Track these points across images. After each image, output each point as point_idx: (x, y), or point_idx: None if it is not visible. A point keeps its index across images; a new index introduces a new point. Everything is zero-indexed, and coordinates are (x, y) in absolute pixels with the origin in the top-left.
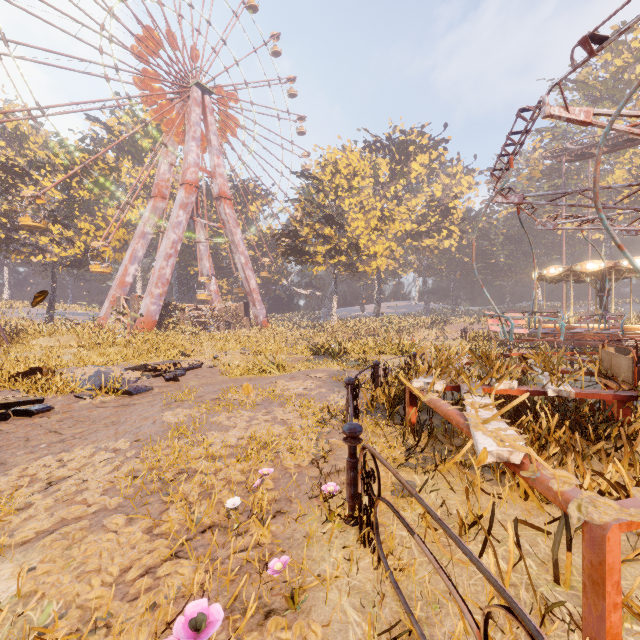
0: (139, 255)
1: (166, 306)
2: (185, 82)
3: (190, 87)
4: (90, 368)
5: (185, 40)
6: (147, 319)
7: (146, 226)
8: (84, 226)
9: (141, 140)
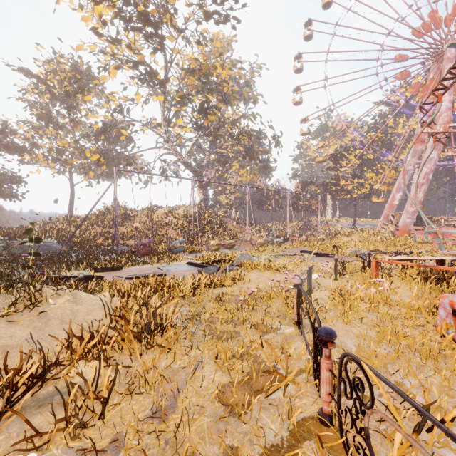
0: (402, 186)
1: (420, 219)
2: (439, 50)
3: (444, 51)
4: (353, 248)
5: (440, 17)
6: (403, 228)
7: (407, 166)
8: (369, 175)
9: (412, 99)
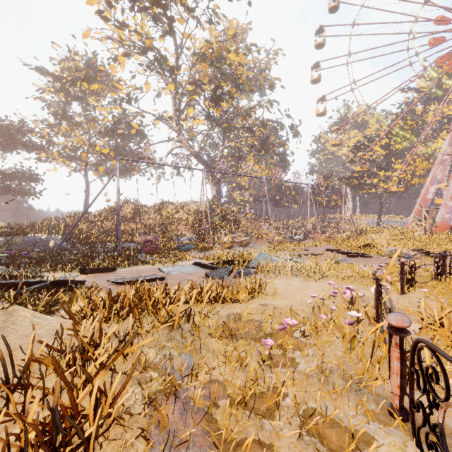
0: (438, 178)
1: None
2: None
3: None
4: (390, 247)
5: None
6: (441, 224)
7: (444, 155)
8: (397, 167)
9: (445, 84)
